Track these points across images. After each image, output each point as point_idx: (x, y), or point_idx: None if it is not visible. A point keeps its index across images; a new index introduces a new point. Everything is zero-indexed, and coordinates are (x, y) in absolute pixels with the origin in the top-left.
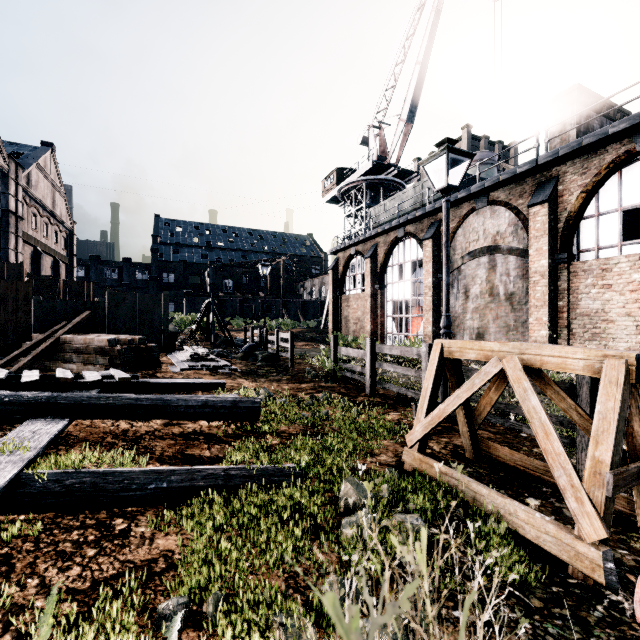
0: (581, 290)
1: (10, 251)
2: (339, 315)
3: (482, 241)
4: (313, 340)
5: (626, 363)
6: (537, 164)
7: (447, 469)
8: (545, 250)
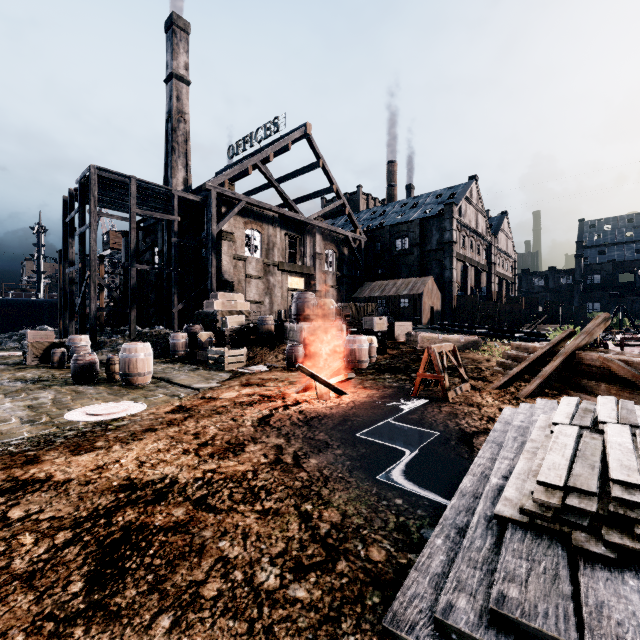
0: None
1: (492, 283)
2: None
3: None
4: None
5: None
6: None
7: None
8: None
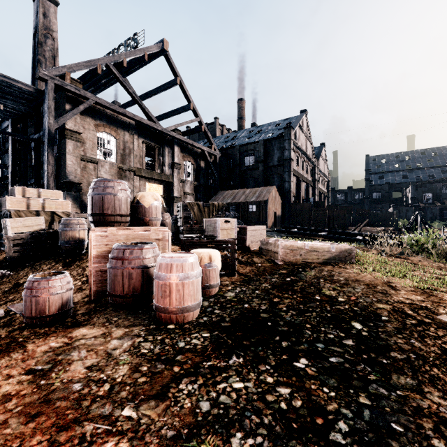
0: None
1: (316, 195)
2: None
3: None
4: None
5: None
6: None
7: None
8: None
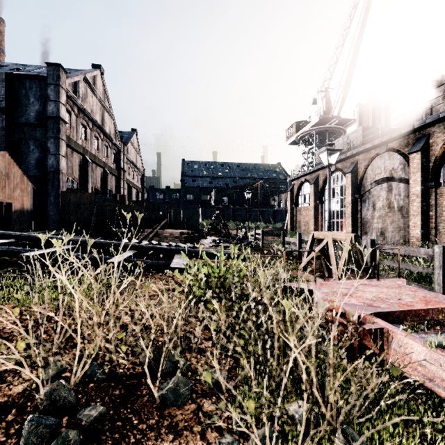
0: (444, 205)
1: (121, 188)
2: (294, 220)
3: (383, 174)
4: (278, 235)
5: (351, 237)
6: (414, 128)
7: (309, 274)
8: (419, 180)
